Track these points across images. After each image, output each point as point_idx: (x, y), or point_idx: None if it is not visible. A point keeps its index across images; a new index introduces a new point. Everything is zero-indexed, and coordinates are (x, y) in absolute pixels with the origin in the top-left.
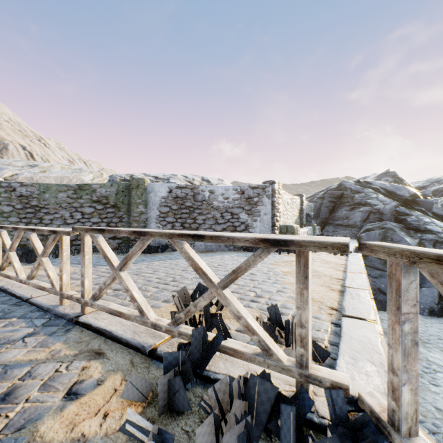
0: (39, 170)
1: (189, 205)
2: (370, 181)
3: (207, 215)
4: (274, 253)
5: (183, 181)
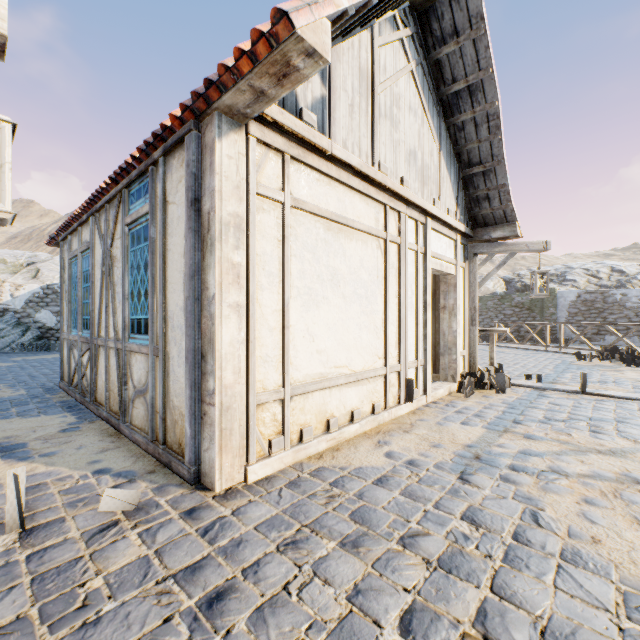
0: None
1: (598, 306)
2: None
3: (618, 315)
4: None
5: (582, 275)
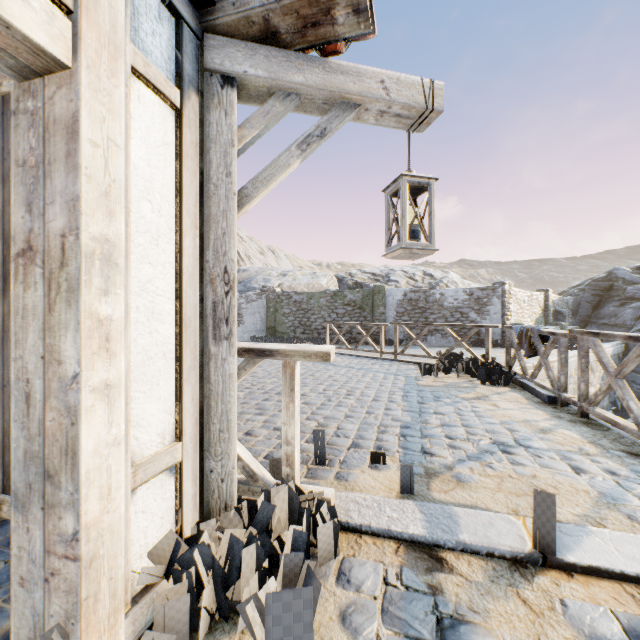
0: (291, 279)
1: (421, 306)
2: None
3: (437, 315)
4: (502, 348)
5: (403, 277)
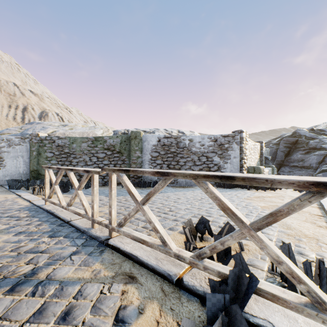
0: (68, 128)
1: (173, 150)
2: (324, 129)
3: (187, 158)
4: (243, 189)
5: (164, 133)
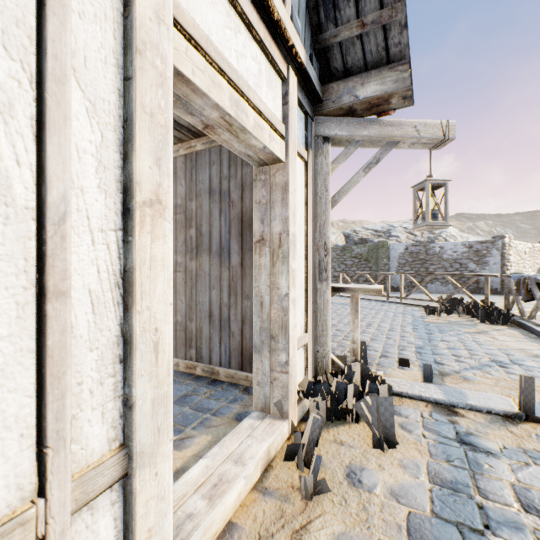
0: None
1: (421, 258)
2: None
3: (437, 265)
4: (502, 296)
5: (402, 232)
